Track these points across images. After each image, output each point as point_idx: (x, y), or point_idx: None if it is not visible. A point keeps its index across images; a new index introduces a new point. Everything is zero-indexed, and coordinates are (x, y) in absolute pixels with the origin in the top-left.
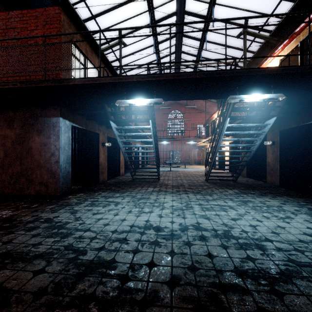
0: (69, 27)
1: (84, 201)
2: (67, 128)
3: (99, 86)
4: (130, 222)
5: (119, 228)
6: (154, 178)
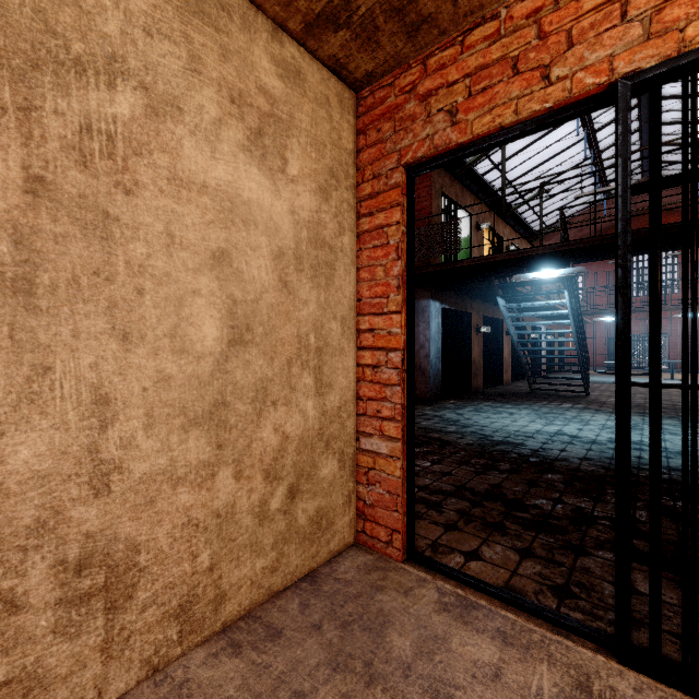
0: (438, 176)
1: (464, 407)
2: (436, 312)
3: (491, 263)
4: (535, 428)
5: (522, 430)
6: (576, 391)
